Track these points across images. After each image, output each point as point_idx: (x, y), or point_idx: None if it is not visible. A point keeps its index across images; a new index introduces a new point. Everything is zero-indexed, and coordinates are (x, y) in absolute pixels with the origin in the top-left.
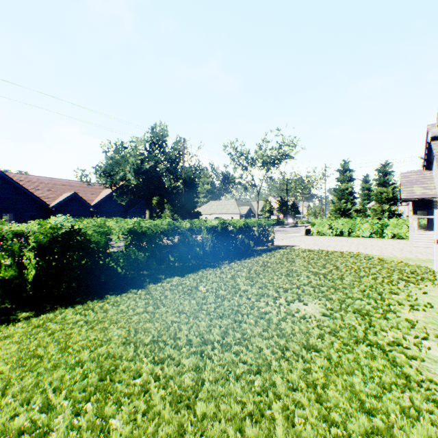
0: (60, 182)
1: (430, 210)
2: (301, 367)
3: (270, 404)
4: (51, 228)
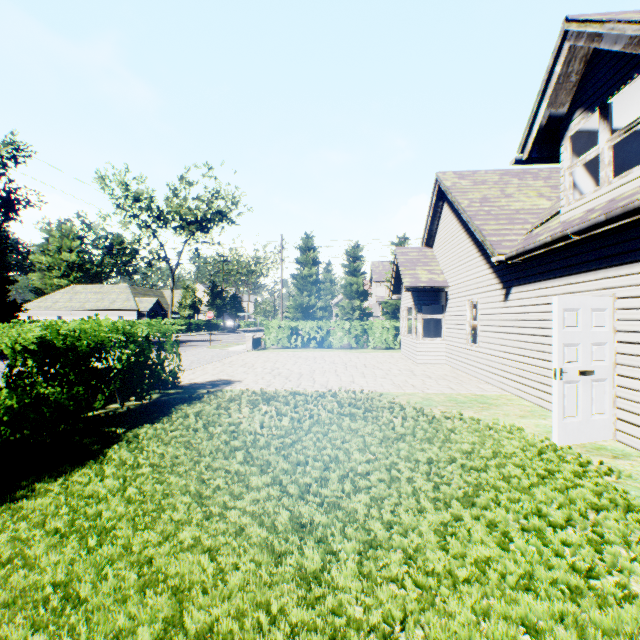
0: None
1: (425, 307)
2: None
3: None
4: None
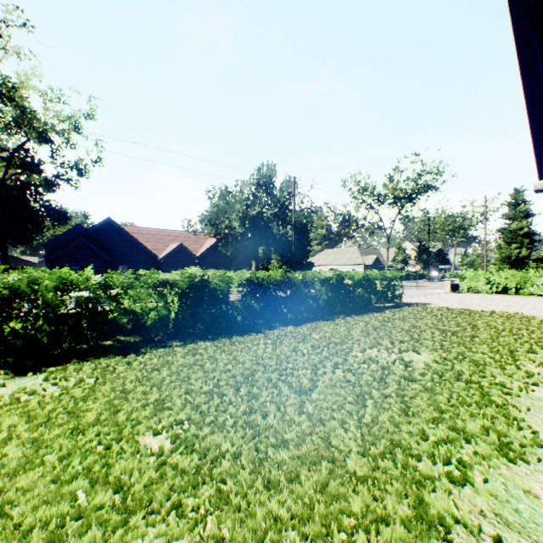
0: (166, 233)
1: None
2: (396, 387)
3: (365, 400)
4: (189, 277)
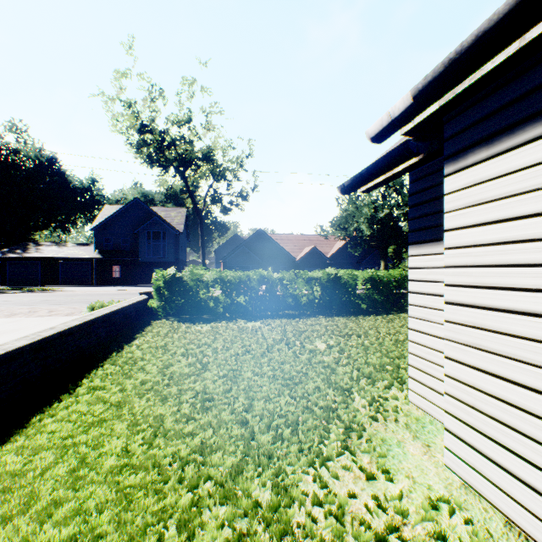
0: (301, 238)
1: None
2: None
3: None
4: (327, 274)
